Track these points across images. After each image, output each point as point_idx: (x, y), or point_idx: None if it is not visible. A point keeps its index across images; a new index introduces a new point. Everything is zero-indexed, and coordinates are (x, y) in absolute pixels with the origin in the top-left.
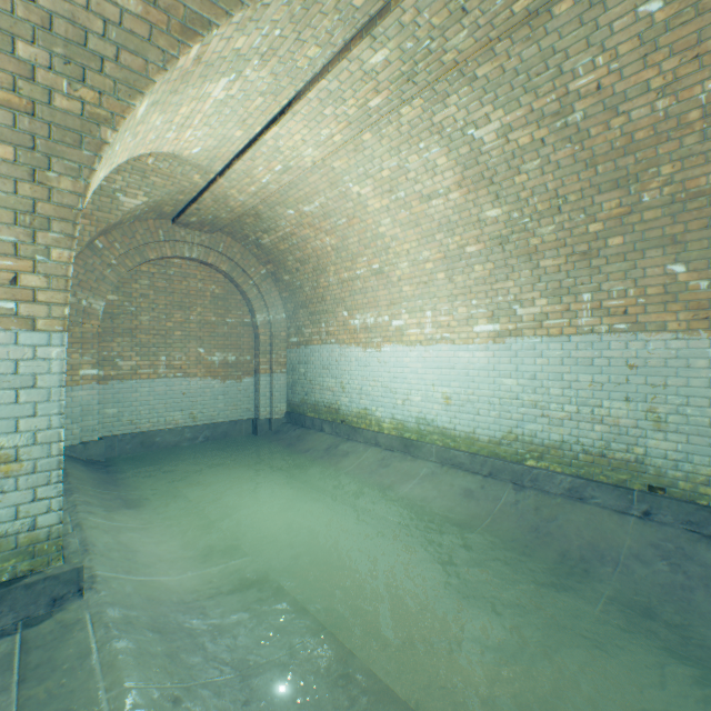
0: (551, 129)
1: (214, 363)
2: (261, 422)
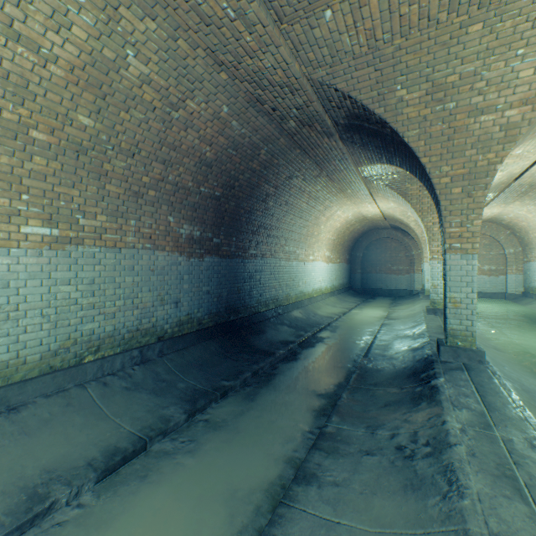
0: None
1: (484, 270)
2: (506, 294)
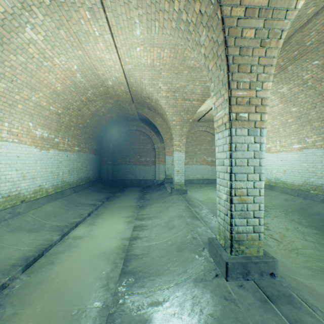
0: (303, 87)
1: (208, 161)
2: None
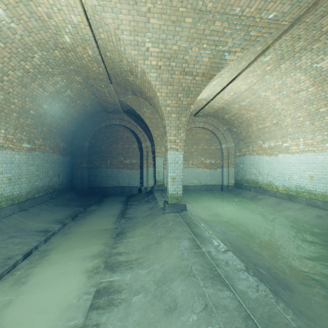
0: None
1: (206, 163)
2: (224, 186)
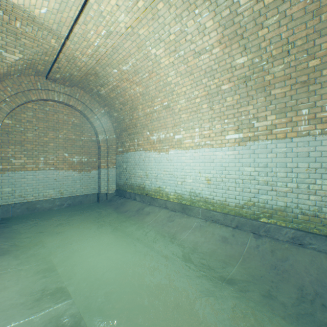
0: None
1: (74, 162)
2: (101, 195)
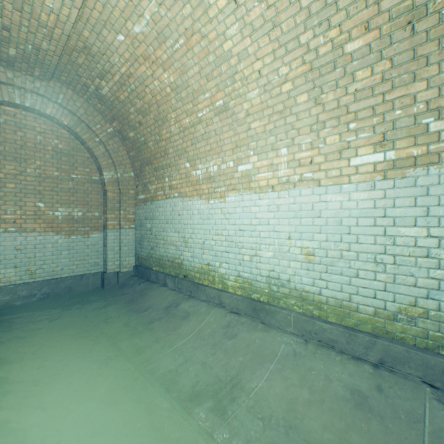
0: None
1: (57, 218)
2: (108, 276)
